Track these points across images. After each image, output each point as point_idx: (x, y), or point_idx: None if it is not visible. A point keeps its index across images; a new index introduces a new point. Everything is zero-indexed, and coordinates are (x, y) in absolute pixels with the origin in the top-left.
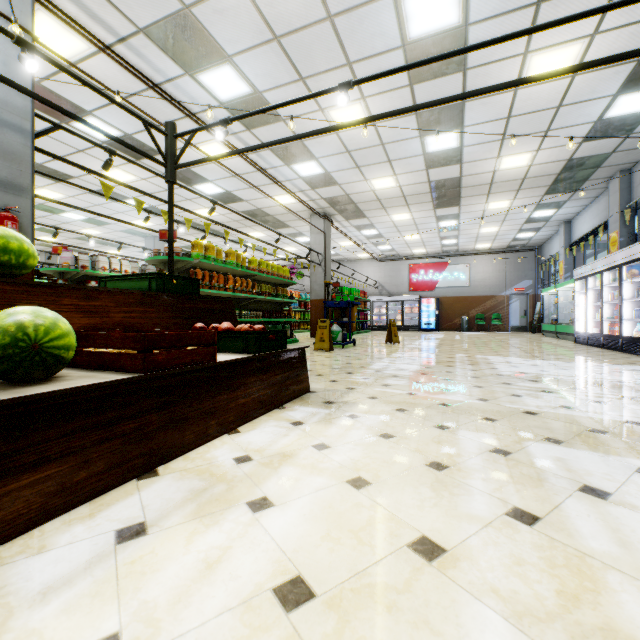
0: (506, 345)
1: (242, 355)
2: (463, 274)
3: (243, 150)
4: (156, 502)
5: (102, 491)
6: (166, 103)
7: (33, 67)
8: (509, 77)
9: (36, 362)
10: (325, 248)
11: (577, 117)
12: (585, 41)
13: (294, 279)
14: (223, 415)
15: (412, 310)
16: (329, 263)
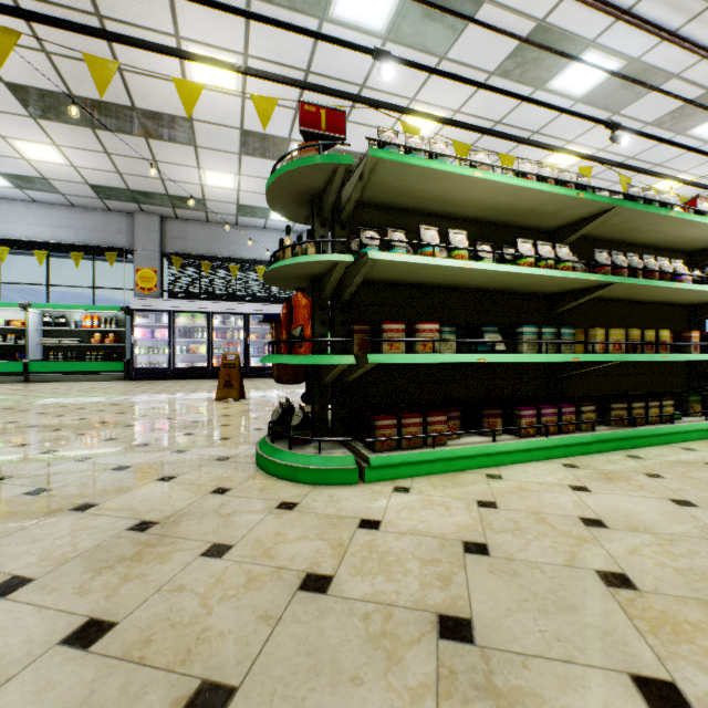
0: (199, 385)
1: None
2: None
3: None
4: None
5: None
6: None
7: None
8: None
9: None
10: None
11: None
12: None
13: None
14: None
15: None
16: None
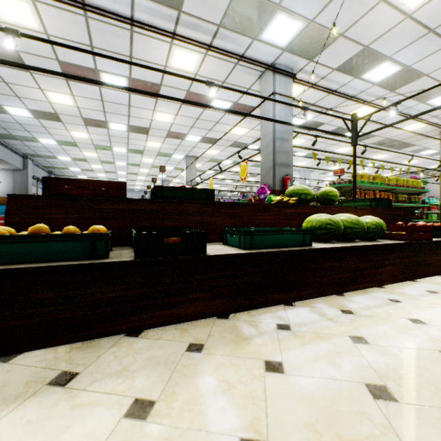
0: None
1: (440, 239)
2: None
3: (410, 117)
4: (430, 287)
5: (401, 281)
6: (337, 97)
7: (309, 117)
8: None
9: (380, 234)
10: None
11: None
12: None
13: None
14: (434, 266)
15: None
16: None
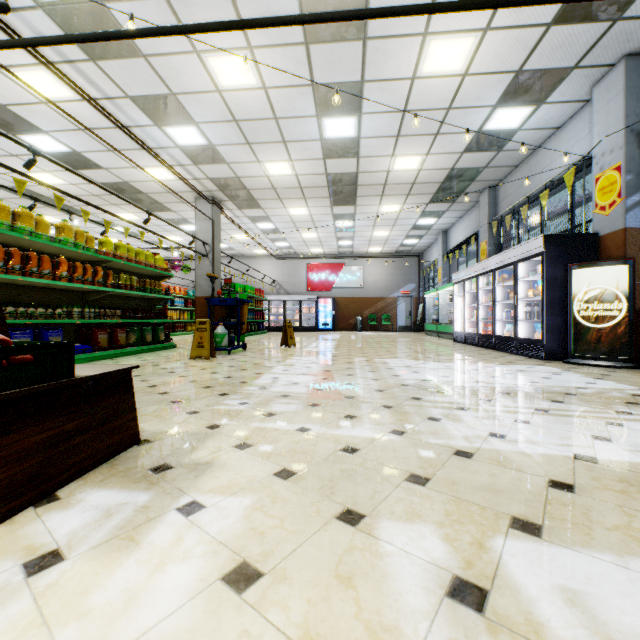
0: (399, 345)
1: None
2: (357, 276)
3: (36, 40)
4: None
5: None
6: None
7: None
8: (408, 61)
9: None
10: (213, 238)
11: (462, 124)
12: (478, 36)
13: (182, 274)
14: None
15: (310, 310)
16: (218, 255)
